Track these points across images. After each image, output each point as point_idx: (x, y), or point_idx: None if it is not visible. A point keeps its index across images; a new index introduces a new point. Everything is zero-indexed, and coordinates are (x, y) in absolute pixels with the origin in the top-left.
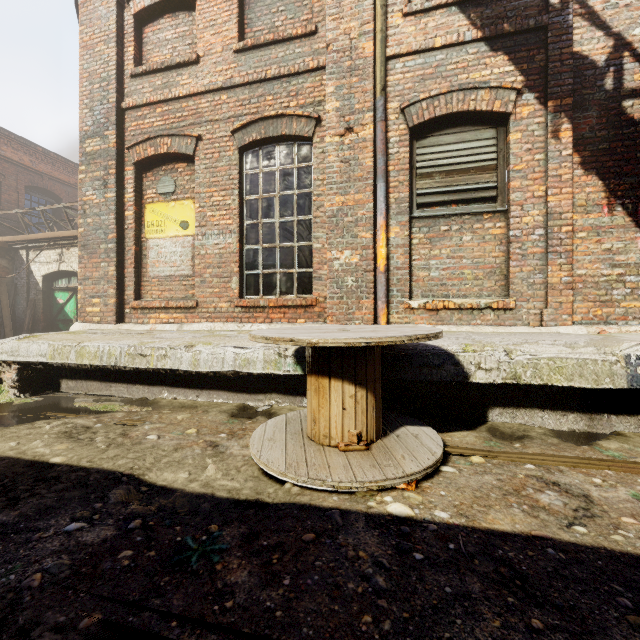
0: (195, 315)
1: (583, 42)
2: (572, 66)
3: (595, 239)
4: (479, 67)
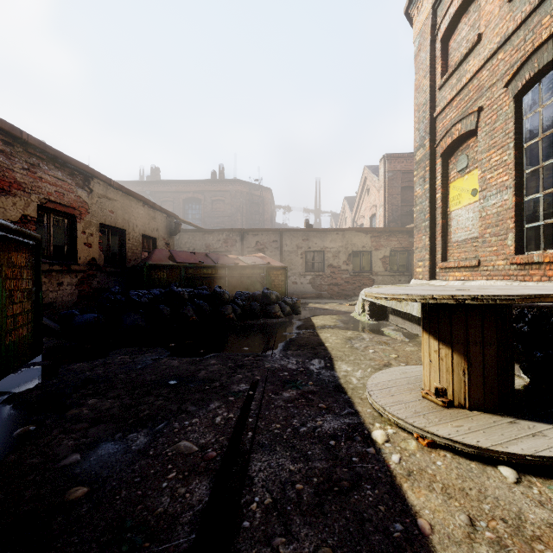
0: (478, 273)
1: None
2: None
3: None
4: None
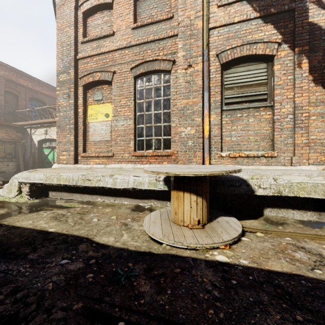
0: (112, 160)
1: (314, 16)
2: (308, 29)
3: (321, 120)
4: (258, 32)
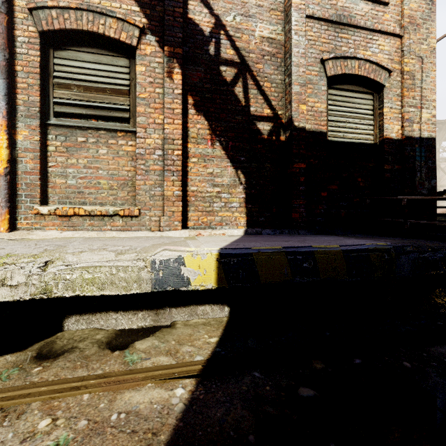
0: None
1: (195, 12)
2: (182, 24)
3: (203, 164)
4: None
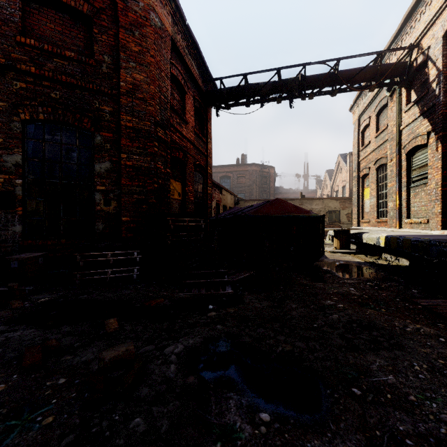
0: (369, 224)
1: None
2: (441, 119)
3: None
4: (420, 126)
